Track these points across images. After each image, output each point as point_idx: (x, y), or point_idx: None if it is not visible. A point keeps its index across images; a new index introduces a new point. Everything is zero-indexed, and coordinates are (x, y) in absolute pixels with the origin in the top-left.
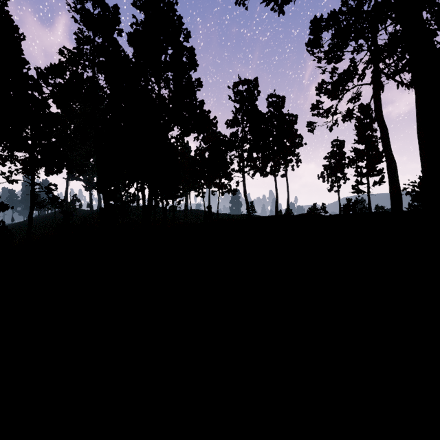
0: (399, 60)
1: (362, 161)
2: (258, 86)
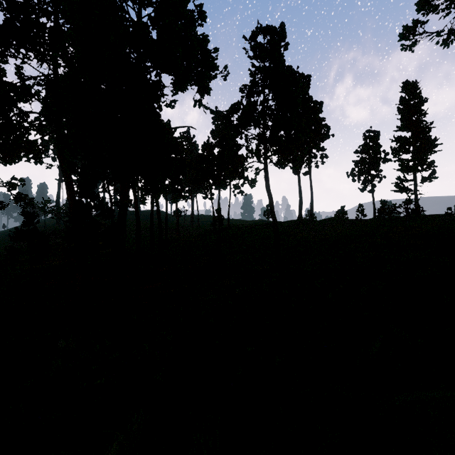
0: None
1: (408, 152)
2: (285, 35)
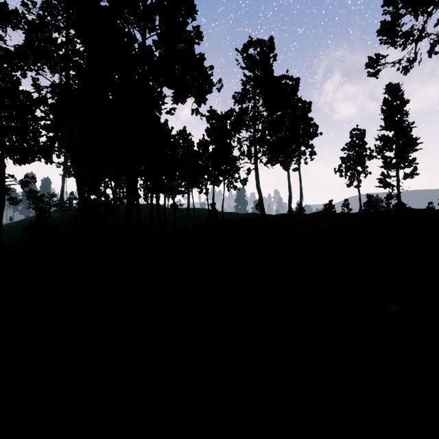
0: None
1: (391, 150)
2: (274, 47)
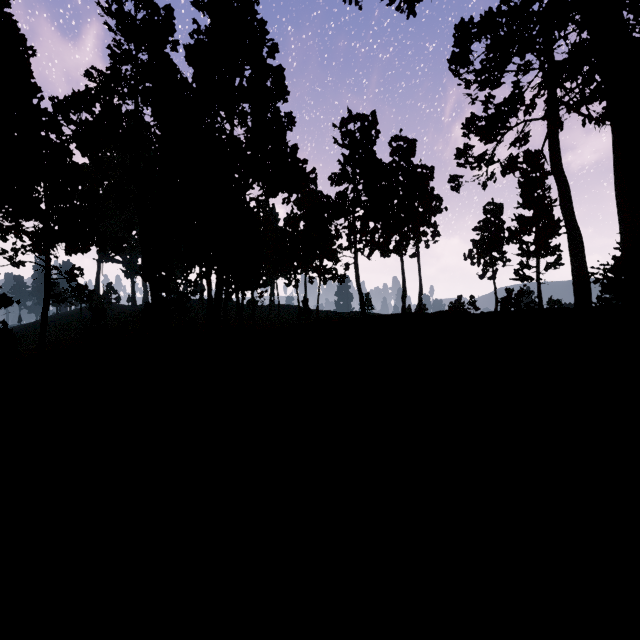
0: (585, 83)
1: (529, 233)
2: (376, 123)
